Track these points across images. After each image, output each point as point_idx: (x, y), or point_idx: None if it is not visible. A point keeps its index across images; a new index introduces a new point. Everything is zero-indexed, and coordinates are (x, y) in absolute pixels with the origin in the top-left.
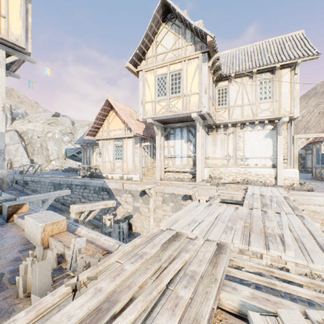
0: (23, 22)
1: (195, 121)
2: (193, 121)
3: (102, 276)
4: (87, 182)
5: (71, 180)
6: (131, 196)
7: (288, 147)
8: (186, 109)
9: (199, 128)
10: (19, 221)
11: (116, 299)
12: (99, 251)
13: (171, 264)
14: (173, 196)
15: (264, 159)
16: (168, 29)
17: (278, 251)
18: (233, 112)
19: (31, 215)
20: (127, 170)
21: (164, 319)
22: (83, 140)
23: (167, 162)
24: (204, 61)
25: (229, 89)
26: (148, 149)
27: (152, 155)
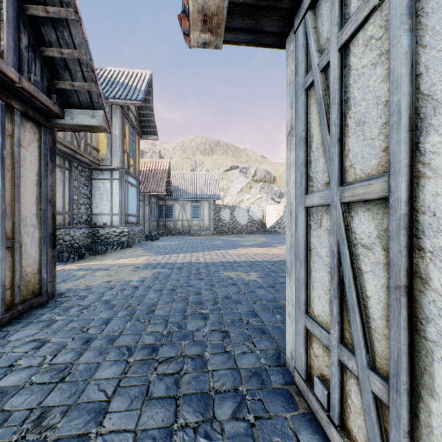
0: None
1: None
2: None
3: None
4: None
5: None
6: None
7: None
8: None
9: None
10: None
11: None
12: None
13: None
14: None
15: None
16: None
17: None
18: None
19: None
20: None
21: None
22: None
23: None
24: None
25: None
26: None
27: None
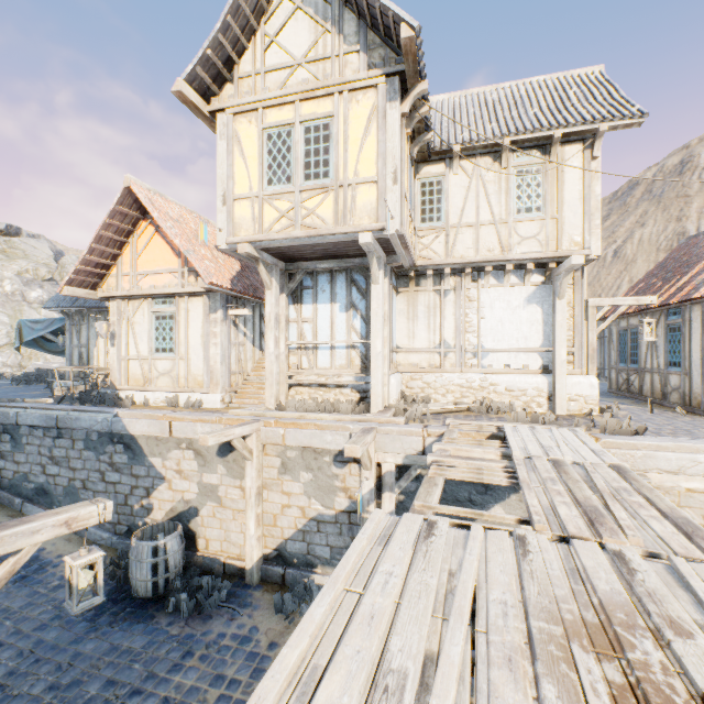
0: None
1: (368, 256)
2: (362, 256)
3: None
4: (65, 418)
5: (16, 414)
6: (194, 456)
7: (577, 325)
8: (345, 222)
9: (378, 274)
10: None
11: None
12: None
13: None
14: (311, 455)
15: (524, 353)
16: (296, 2)
17: None
18: (456, 239)
19: None
20: (188, 381)
21: None
22: (68, 298)
23: (295, 361)
24: (392, 98)
25: (448, 183)
26: (248, 325)
27: (259, 341)
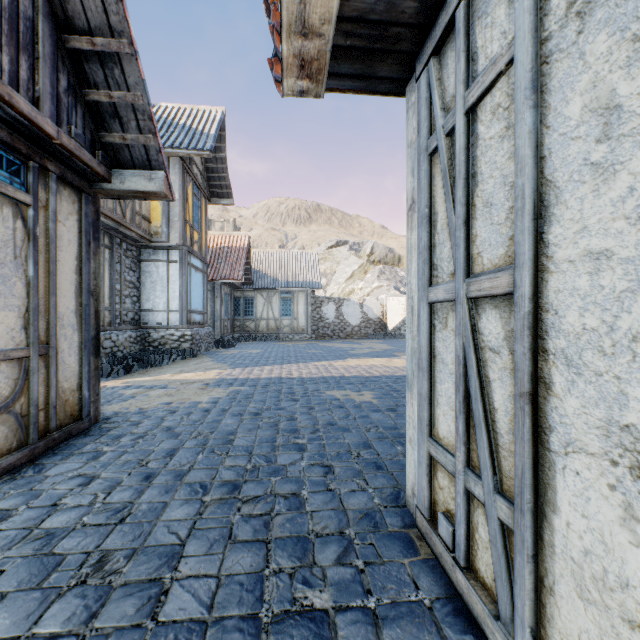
0: None
1: None
2: None
3: None
4: None
5: None
6: None
7: None
8: None
9: None
10: None
11: None
12: None
13: None
14: None
15: None
16: None
17: None
18: None
19: None
20: None
21: None
22: None
23: None
24: None
25: None
26: None
27: None
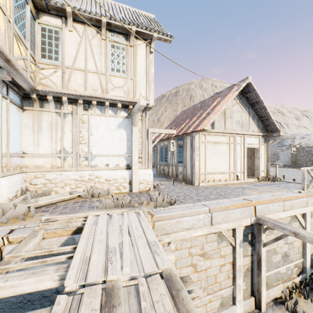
0: None
1: None
2: None
3: None
4: None
5: None
6: None
7: (143, 142)
8: None
9: None
10: None
11: None
12: None
13: None
14: None
15: (117, 157)
16: None
17: None
18: (70, 76)
19: None
20: None
21: None
22: None
23: None
24: None
25: (64, 35)
26: None
27: None
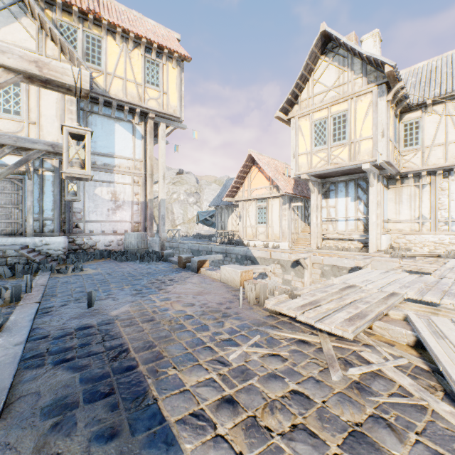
0: (178, 92)
1: (367, 173)
2: (364, 172)
3: (302, 296)
4: (229, 249)
5: (211, 247)
6: (280, 267)
7: None
8: (354, 159)
9: (373, 181)
10: (208, 273)
11: (318, 301)
12: (289, 290)
13: (350, 295)
14: (336, 269)
15: None
16: (328, 62)
17: (451, 300)
18: (429, 154)
19: (225, 266)
20: (272, 236)
21: (350, 310)
22: (217, 202)
23: (325, 227)
24: (381, 95)
25: (423, 122)
26: (298, 210)
27: (303, 218)
